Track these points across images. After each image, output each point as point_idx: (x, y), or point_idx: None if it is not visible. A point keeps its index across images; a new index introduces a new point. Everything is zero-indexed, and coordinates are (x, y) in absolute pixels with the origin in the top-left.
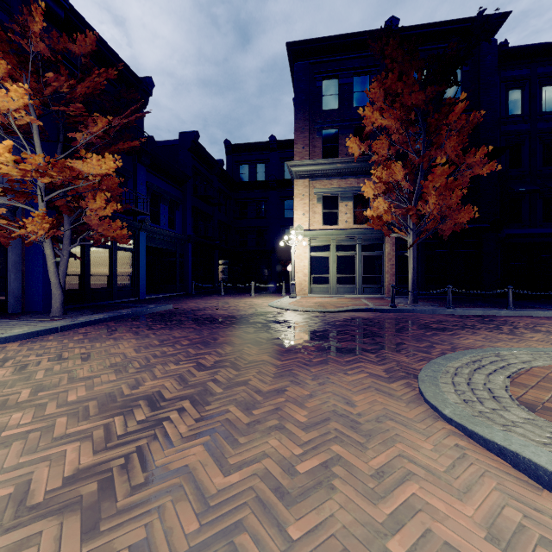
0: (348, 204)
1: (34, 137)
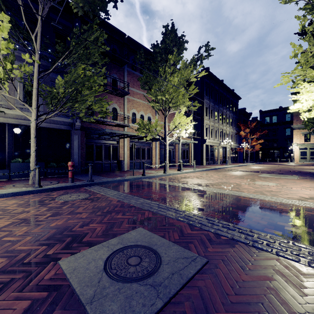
0: (313, 136)
1: (249, 138)
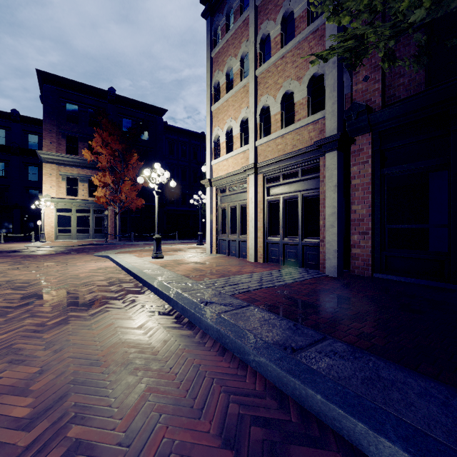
0: (85, 185)
1: None
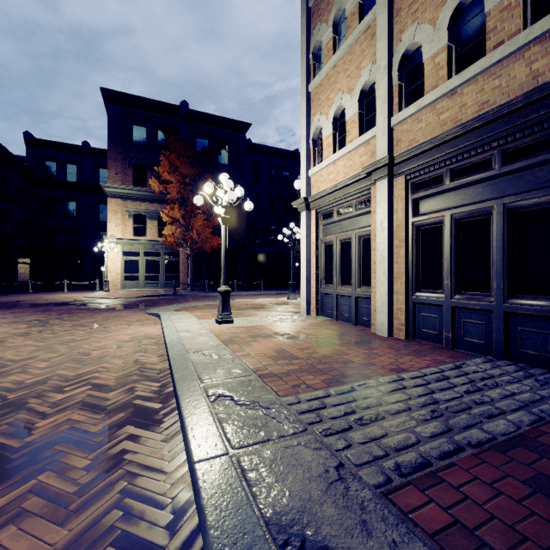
0: (154, 222)
1: None
